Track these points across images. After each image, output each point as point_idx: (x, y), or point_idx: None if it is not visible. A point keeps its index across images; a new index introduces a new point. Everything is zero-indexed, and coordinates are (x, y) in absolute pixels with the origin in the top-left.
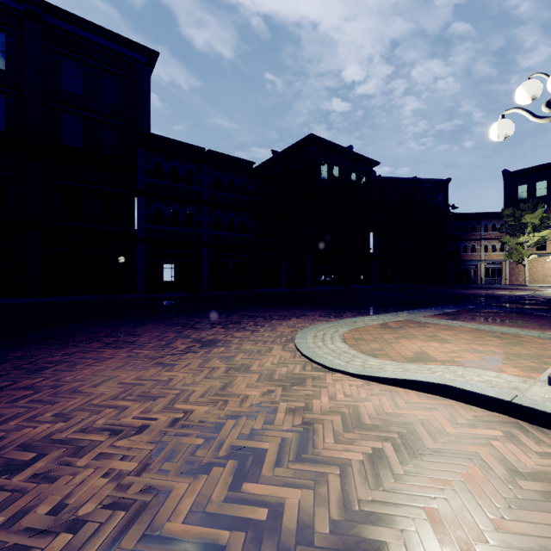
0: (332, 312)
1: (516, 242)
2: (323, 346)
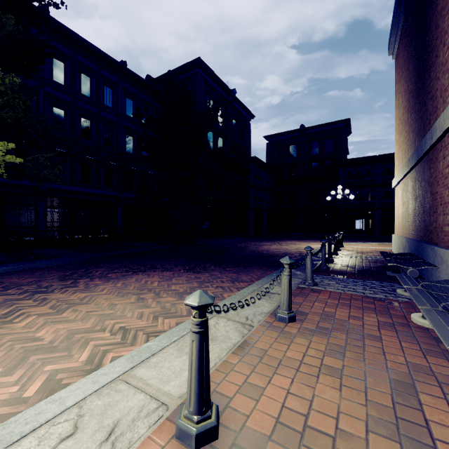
0: None
1: None
2: None
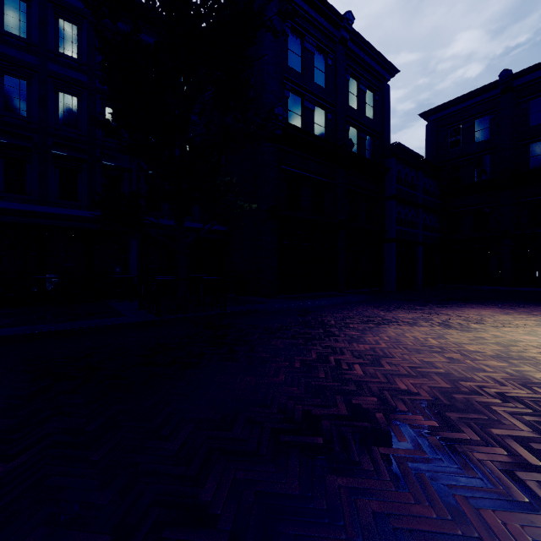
0: None
1: None
2: None
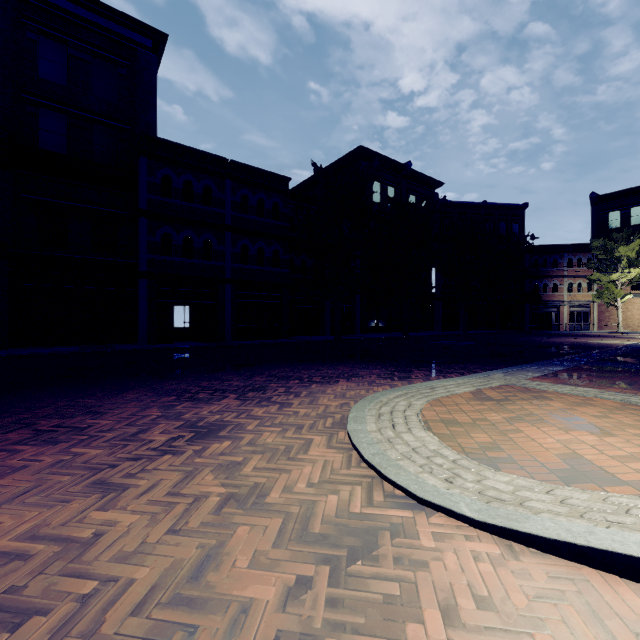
0: (395, 371)
1: (608, 280)
2: (395, 439)
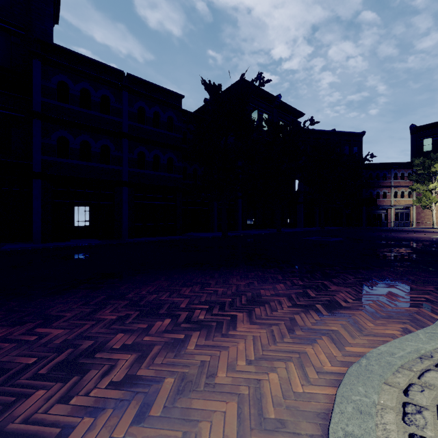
0: (306, 287)
1: (425, 189)
2: None
